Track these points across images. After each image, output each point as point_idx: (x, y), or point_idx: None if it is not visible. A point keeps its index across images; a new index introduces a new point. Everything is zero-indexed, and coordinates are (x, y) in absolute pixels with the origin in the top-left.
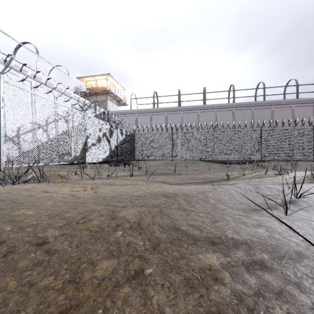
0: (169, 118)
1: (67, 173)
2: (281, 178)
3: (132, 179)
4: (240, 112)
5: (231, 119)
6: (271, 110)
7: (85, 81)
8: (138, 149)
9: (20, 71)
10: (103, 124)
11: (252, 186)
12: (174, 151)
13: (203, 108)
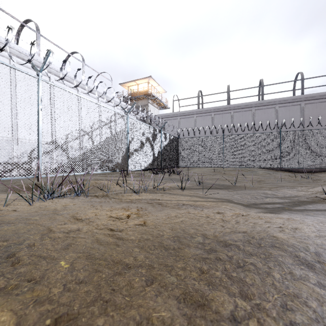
0: (216, 120)
1: (107, 185)
2: None
3: (184, 194)
4: (312, 106)
5: (299, 116)
6: None
7: (127, 87)
8: (183, 155)
9: (61, 70)
10: (146, 128)
11: None
12: (226, 157)
13: (259, 105)
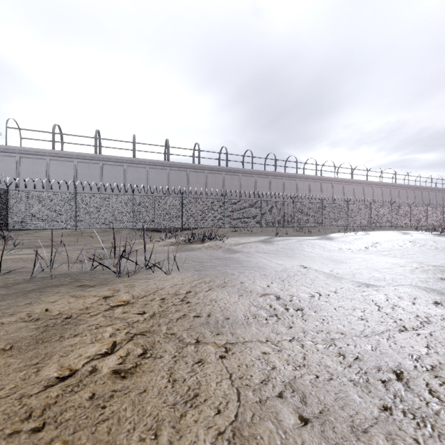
0: (81, 169)
1: None
2: (157, 243)
3: None
4: (175, 173)
5: (166, 180)
6: (205, 175)
7: None
8: (16, 213)
9: None
10: None
11: (107, 250)
12: (79, 217)
13: (131, 162)
